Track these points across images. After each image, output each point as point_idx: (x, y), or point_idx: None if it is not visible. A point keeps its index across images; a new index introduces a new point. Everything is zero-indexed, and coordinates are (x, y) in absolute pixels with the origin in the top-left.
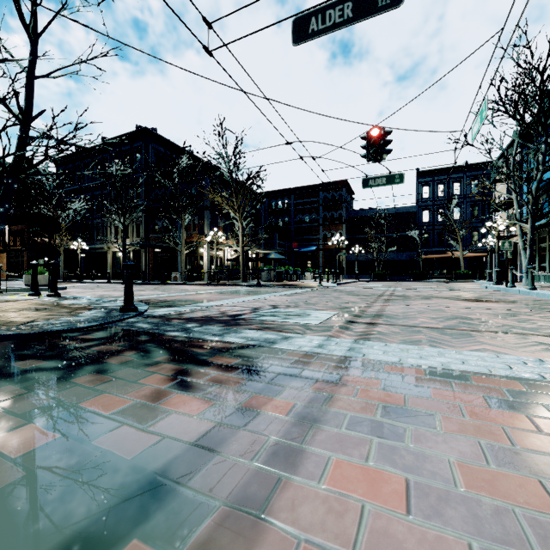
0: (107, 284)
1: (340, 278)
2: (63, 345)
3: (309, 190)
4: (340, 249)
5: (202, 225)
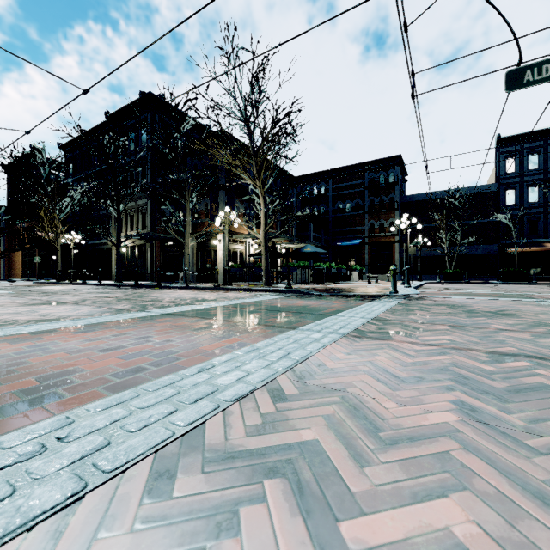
0: (94, 286)
1: None
2: None
3: (352, 171)
4: (392, 242)
5: (215, 209)
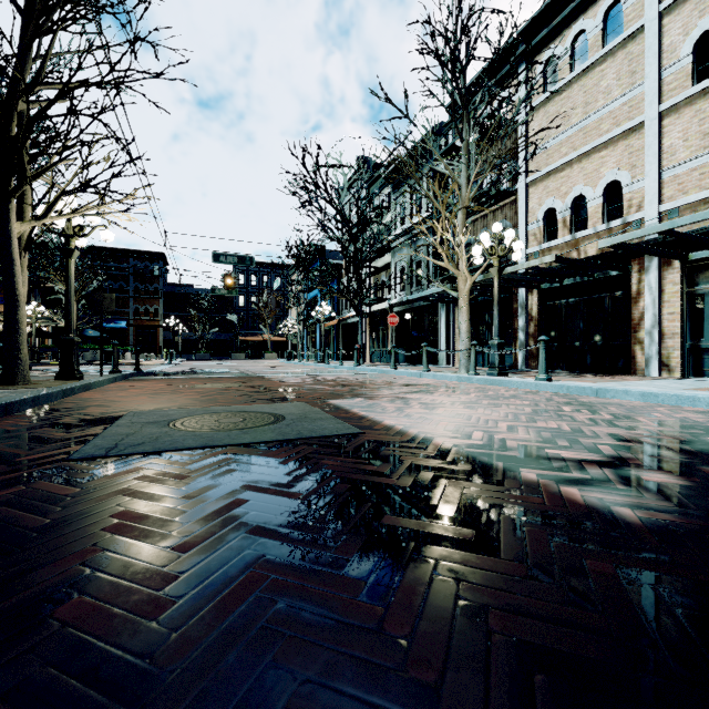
0: None
1: (159, 358)
2: (176, 374)
3: (115, 253)
4: (157, 326)
5: None
